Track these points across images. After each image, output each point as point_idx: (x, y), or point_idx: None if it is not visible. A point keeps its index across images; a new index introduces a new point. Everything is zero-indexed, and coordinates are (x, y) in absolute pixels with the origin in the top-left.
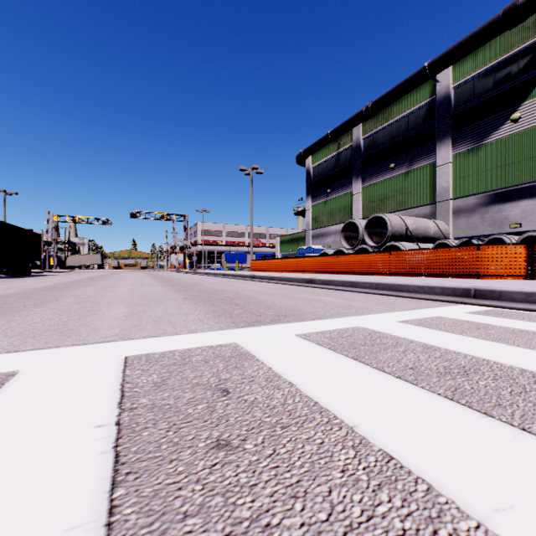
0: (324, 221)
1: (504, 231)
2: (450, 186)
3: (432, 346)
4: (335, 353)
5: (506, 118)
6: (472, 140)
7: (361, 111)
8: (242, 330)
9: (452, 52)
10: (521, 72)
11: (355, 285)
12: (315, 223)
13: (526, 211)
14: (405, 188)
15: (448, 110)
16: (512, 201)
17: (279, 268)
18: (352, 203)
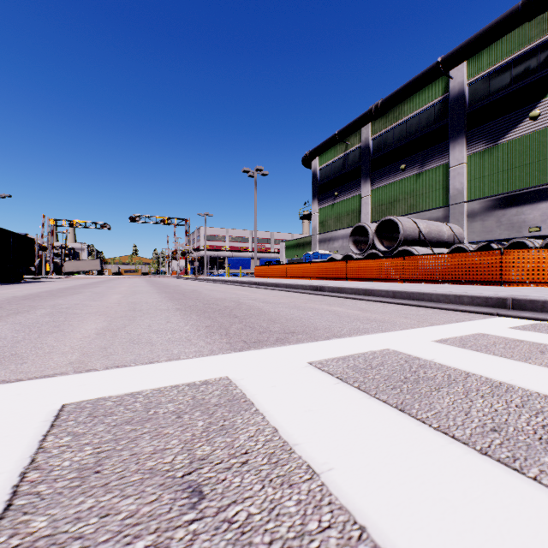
0: (331, 225)
1: (522, 235)
2: (464, 188)
3: (500, 383)
4: (368, 396)
5: (524, 115)
6: (488, 139)
7: (370, 110)
8: (239, 355)
9: (467, 46)
10: (540, 67)
11: (369, 293)
12: (321, 227)
13: (546, 214)
14: (417, 190)
15: (462, 107)
16: (531, 203)
17: (284, 274)
18: (360, 207)
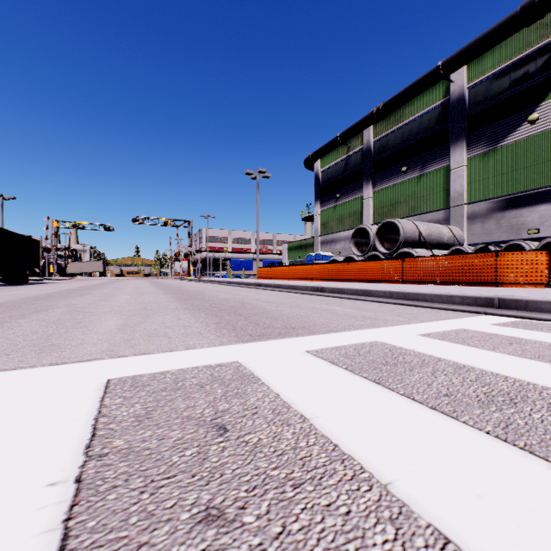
0: (333, 227)
1: (521, 237)
2: (464, 190)
3: (464, 365)
4: (353, 374)
5: (523, 119)
6: (488, 142)
7: (372, 113)
8: (246, 345)
9: (467, 50)
10: (539, 71)
11: (367, 293)
12: (324, 229)
13: (544, 216)
14: (418, 192)
15: (462, 111)
16: (530, 206)
17: (286, 275)
18: (362, 209)
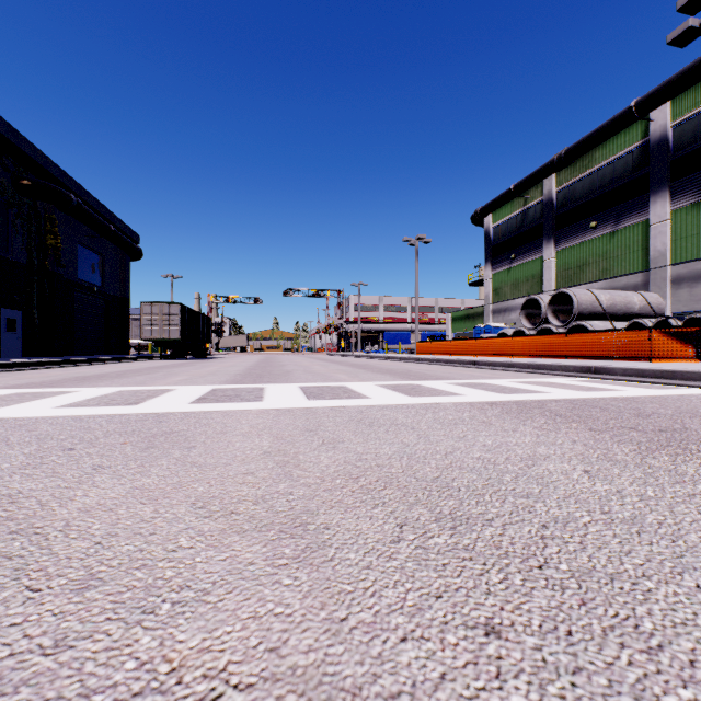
0: (507, 293)
1: None
2: (667, 249)
3: (506, 386)
4: (458, 386)
5: None
6: (697, 191)
7: (551, 161)
8: (417, 381)
9: (665, 88)
10: None
11: (511, 365)
12: (495, 295)
13: None
14: (610, 251)
15: (665, 155)
16: None
17: (448, 351)
18: (542, 271)
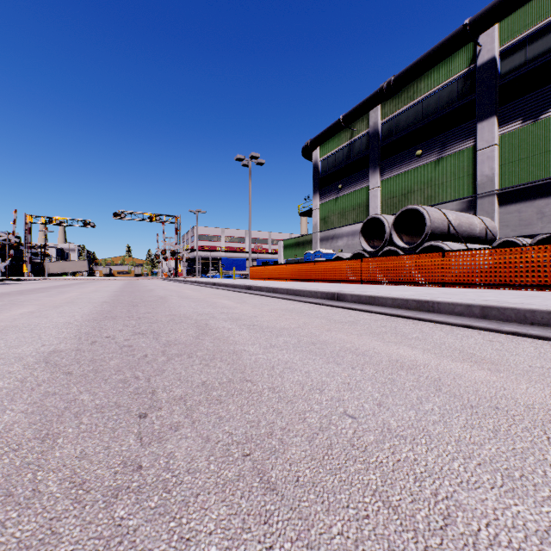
0: (334, 222)
1: None
2: (495, 174)
3: None
4: None
5: None
6: (526, 114)
7: (381, 88)
8: None
9: (503, 1)
10: None
11: (428, 307)
12: (323, 224)
13: None
14: (435, 178)
15: (493, 79)
16: None
17: (283, 275)
18: (368, 200)
